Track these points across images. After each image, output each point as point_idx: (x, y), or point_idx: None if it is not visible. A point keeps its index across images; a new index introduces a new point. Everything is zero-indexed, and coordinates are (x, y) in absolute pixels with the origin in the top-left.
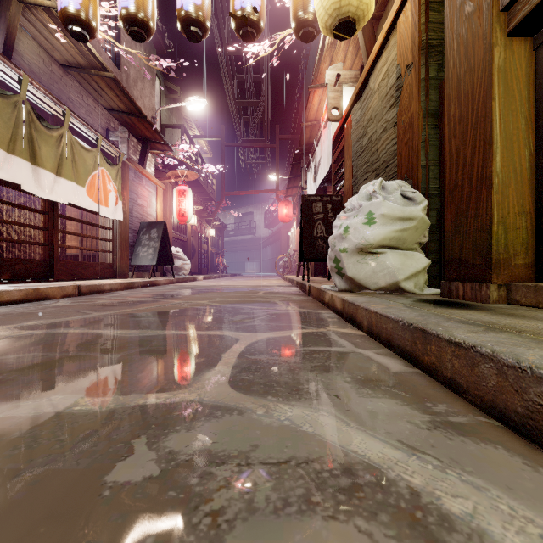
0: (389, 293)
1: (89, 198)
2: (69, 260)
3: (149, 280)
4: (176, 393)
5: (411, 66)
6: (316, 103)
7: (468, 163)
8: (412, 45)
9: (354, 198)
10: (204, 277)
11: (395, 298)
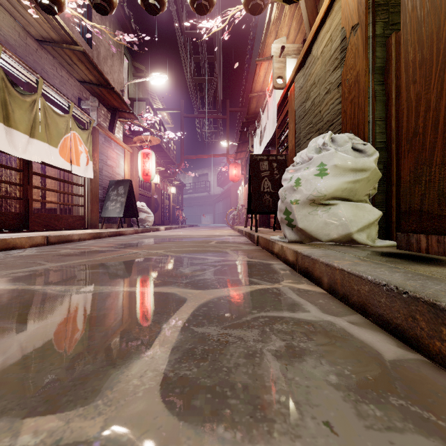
0: (340, 245)
1: (61, 158)
2: (50, 213)
3: (116, 230)
4: (71, 416)
5: (356, 26)
6: (262, 75)
7: (432, 107)
8: (358, 5)
9: (303, 151)
10: (165, 227)
11: (351, 250)
